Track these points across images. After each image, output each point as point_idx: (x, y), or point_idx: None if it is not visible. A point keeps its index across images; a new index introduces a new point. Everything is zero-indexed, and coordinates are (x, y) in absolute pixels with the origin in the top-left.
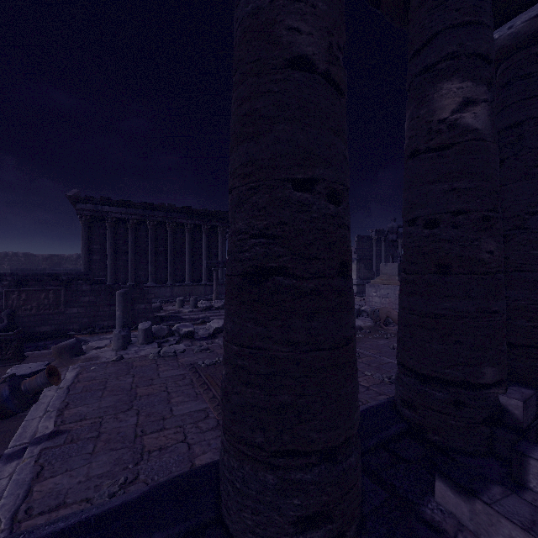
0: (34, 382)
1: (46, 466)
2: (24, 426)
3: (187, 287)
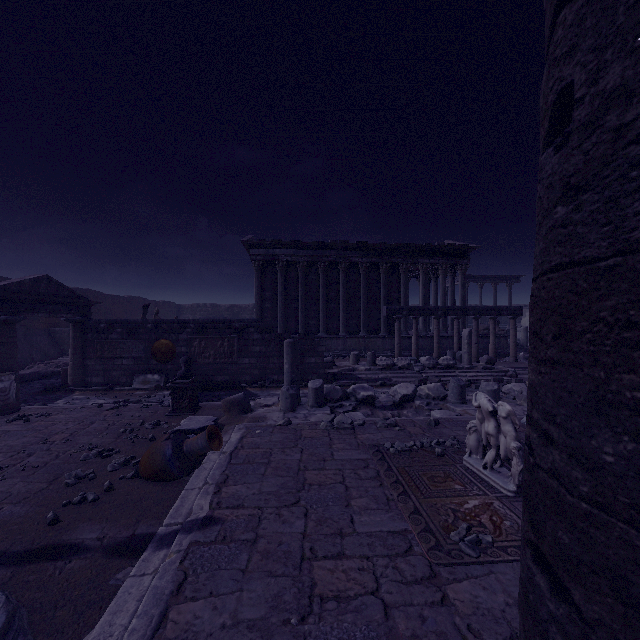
0: (195, 443)
1: (190, 575)
2: (183, 497)
3: (362, 339)
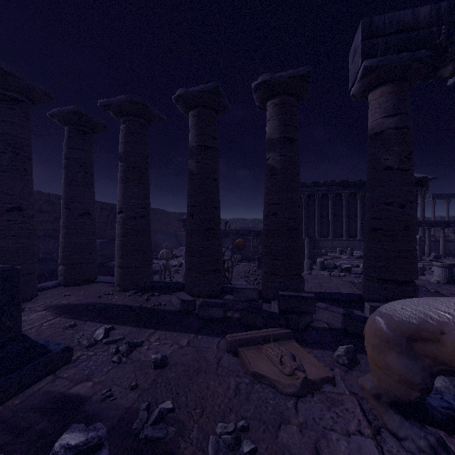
0: None
1: None
2: None
3: (344, 241)
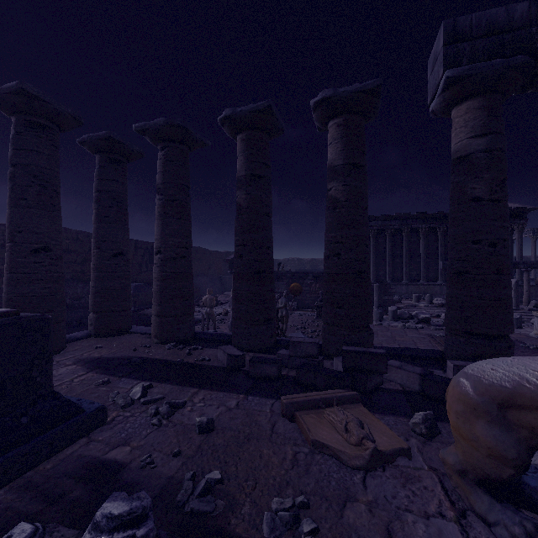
0: None
1: None
2: None
3: (422, 286)
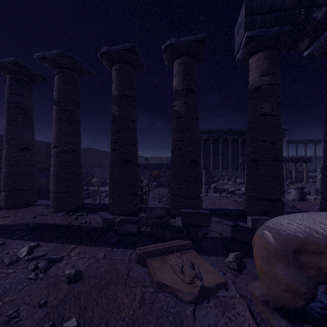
0: None
1: None
2: None
3: (230, 172)
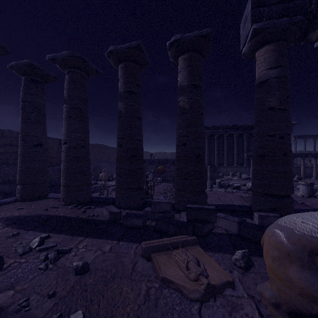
0: None
1: None
2: None
3: (235, 167)
